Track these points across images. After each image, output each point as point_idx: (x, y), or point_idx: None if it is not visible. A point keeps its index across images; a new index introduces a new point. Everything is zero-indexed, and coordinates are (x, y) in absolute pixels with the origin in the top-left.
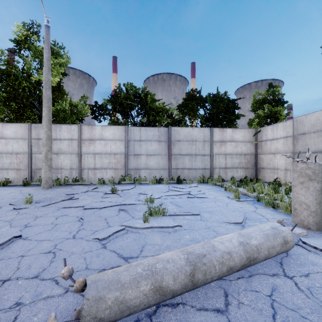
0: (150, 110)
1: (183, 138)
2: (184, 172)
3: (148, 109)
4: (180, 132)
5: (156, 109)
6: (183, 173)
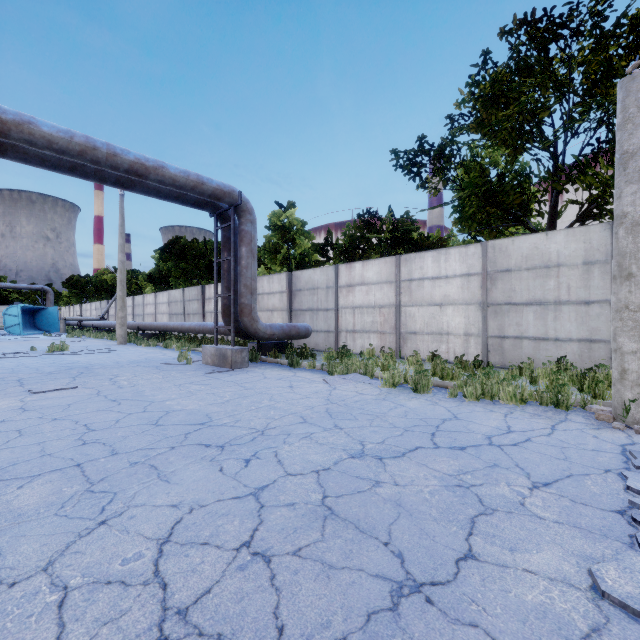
0: (3, 293)
1: None
2: None
3: (2, 292)
4: None
5: (8, 291)
6: None
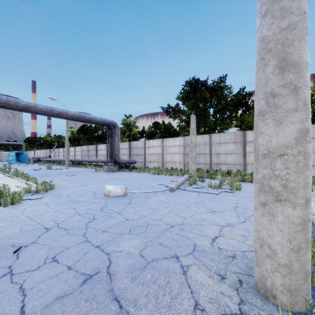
0: None
1: (3, 153)
2: (3, 159)
3: None
4: (2, 152)
5: None
6: (3, 160)
